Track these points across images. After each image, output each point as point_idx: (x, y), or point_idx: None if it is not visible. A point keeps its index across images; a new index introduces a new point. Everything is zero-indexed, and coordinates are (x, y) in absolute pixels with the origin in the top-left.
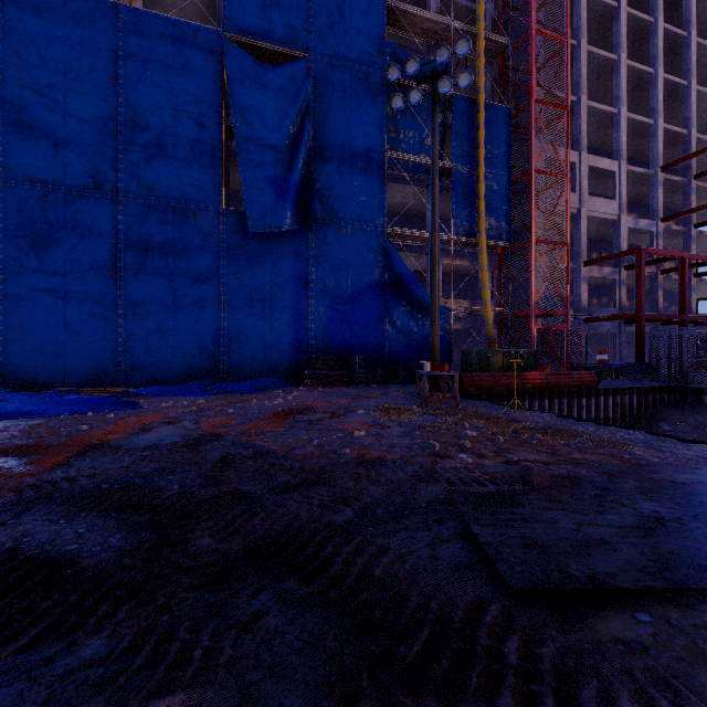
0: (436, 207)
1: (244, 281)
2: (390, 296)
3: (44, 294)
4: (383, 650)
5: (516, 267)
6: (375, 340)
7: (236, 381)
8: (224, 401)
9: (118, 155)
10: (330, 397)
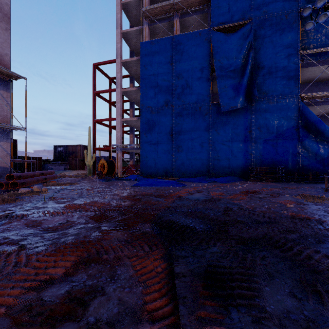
0: None
1: (220, 133)
2: (302, 133)
3: (152, 145)
4: (324, 279)
5: None
6: (291, 158)
7: (216, 177)
8: (215, 185)
9: (173, 92)
10: (266, 187)
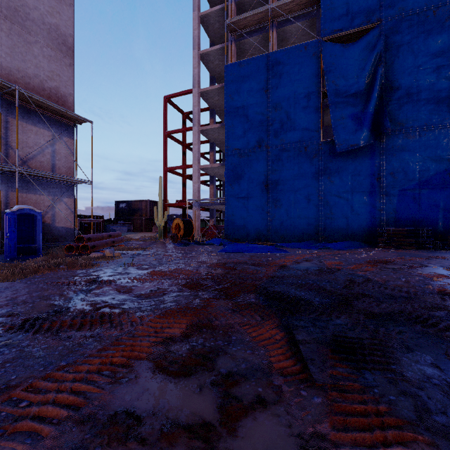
0: None
1: (334, 182)
2: None
3: (240, 199)
4: None
5: None
6: (443, 215)
7: (329, 242)
8: (329, 253)
9: (268, 128)
10: (403, 256)
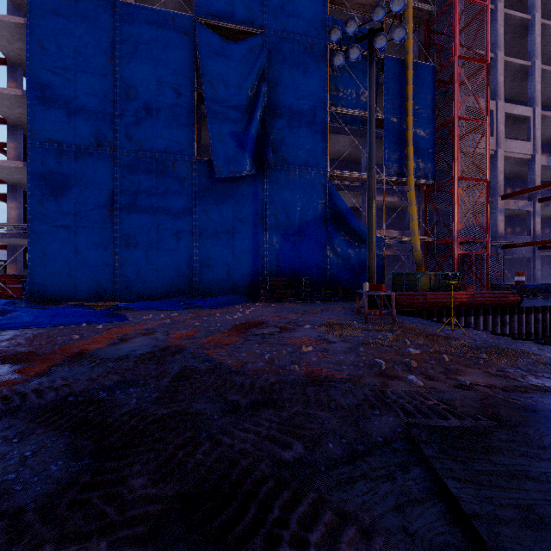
0: (373, 148)
1: (212, 216)
2: (331, 227)
3: (60, 229)
4: None
5: (439, 202)
6: (318, 264)
7: (206, 298)
8: (193, 315)
9: (115, 119)
10: (281, 312)
